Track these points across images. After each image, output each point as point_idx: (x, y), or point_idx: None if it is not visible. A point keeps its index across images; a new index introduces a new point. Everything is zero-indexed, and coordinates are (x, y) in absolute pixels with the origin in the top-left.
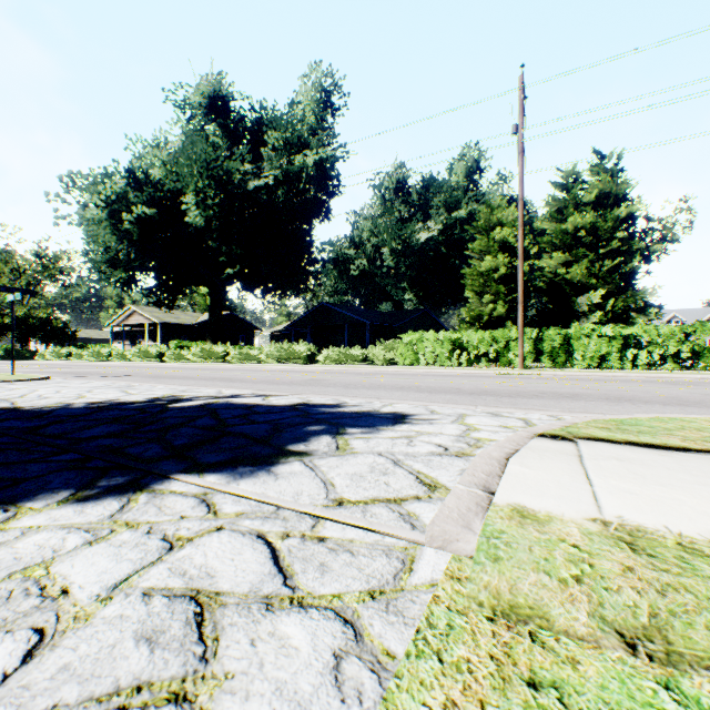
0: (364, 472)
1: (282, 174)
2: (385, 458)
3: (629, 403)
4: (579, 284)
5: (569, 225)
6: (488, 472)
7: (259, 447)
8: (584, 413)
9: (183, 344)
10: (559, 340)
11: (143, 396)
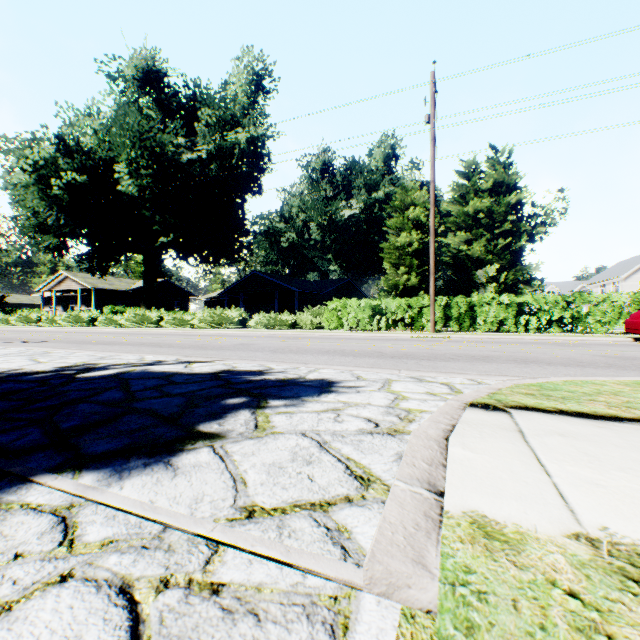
0: (284, 460)
1: (215, 149)
2: (310, 440)
3: (535, 364)
4: (478, 259)
5: (470, 208)
6: (429, 459)
7: (164, 428)
8: (500, 376)
9: (117, 309)
10: (465, 307)
11: (52, 365)
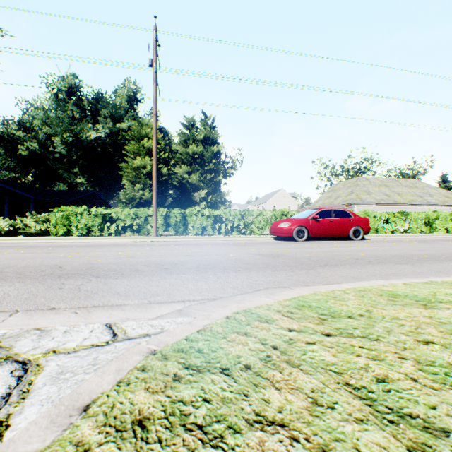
0: None
1: None
2: None
3: (213, 272)
4: (196, 185)
5: (191, 150)
6: None
7: None
8: (164, 304)
9: None
10: (180, 216)
11: None
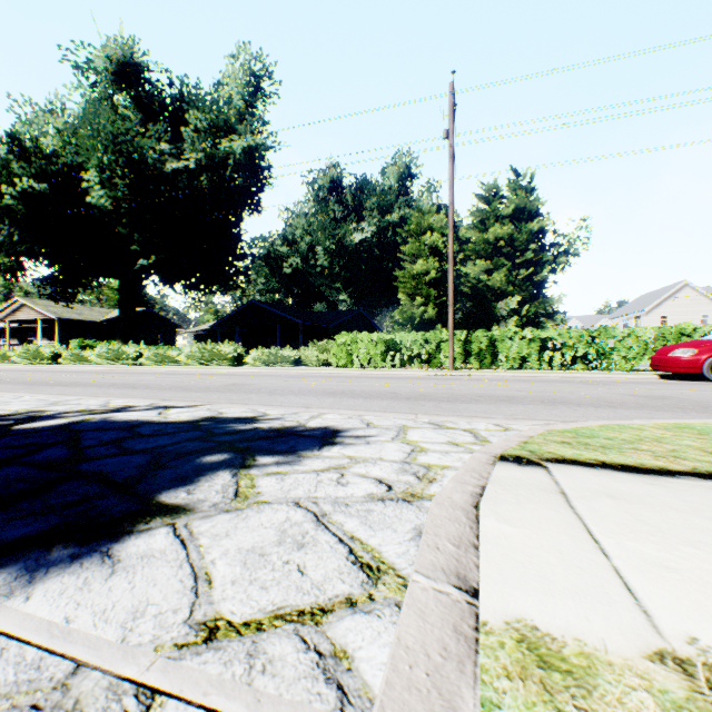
0: (268, 543)
1: (206, 159)
2: (304, 512)
3: (564, 406)
4: (499, 290)
5: (491, 235)
6: (457, 537)
7: (112, 500)
8: (528, 420)
9: (88, 343)
10: (486, 341)
11: None
